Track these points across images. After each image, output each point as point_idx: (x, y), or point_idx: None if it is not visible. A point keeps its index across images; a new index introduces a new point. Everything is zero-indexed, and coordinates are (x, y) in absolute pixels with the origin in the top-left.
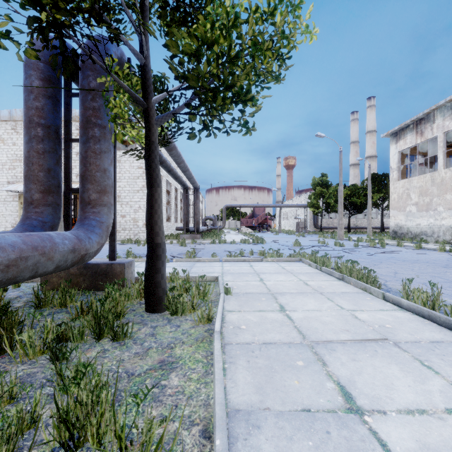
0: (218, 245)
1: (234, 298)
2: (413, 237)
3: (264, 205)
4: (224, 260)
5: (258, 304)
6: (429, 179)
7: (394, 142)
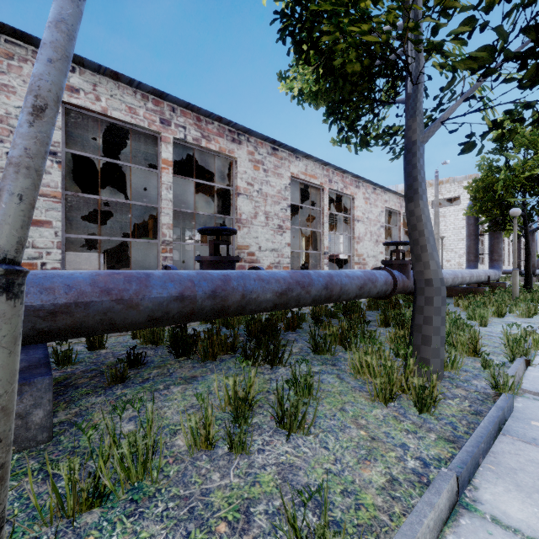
0: None
1: None
2: None
3: None
4: None
5: None
6: None
7: None
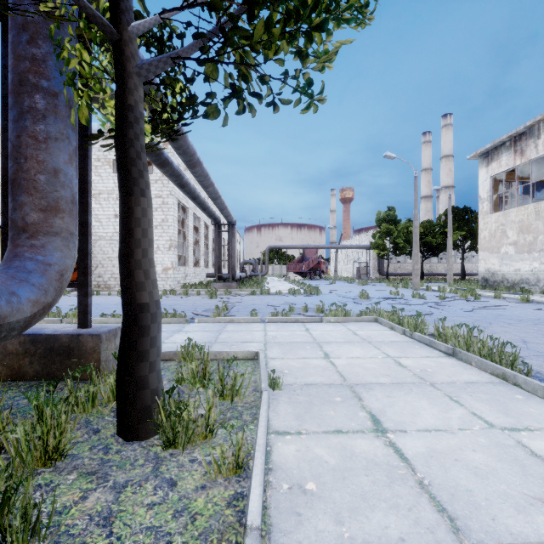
0: (259, 297)
1: (285, 397)
2: (510, 286)
3: (317, 246)
4: (268, 320)
5: (330, 414)
6: (533, 211)
7: (484, 164)
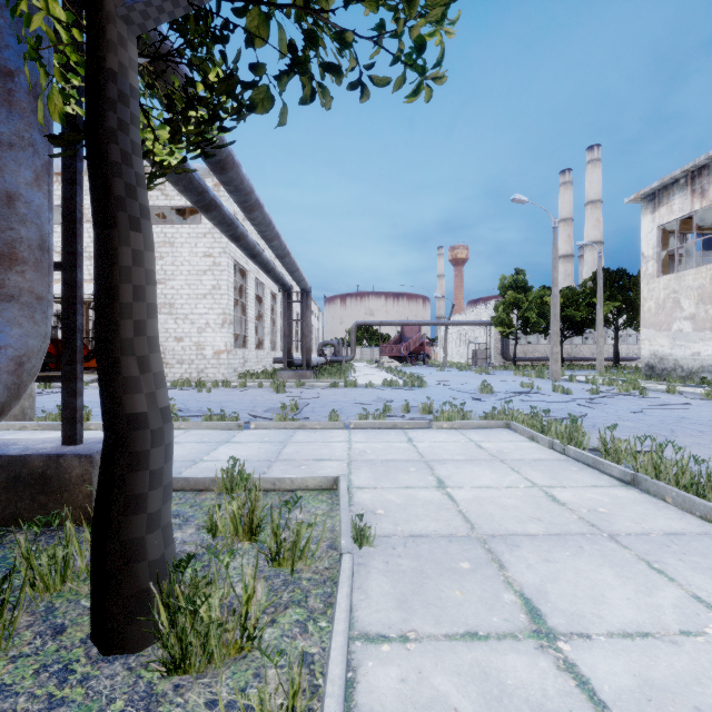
0: (343, 390)
1: (380, 561)
2: (686, 376)
3: (420, 322)
4: (354, 425)
5: (455, 596)
6: None
7: (649, 210)
